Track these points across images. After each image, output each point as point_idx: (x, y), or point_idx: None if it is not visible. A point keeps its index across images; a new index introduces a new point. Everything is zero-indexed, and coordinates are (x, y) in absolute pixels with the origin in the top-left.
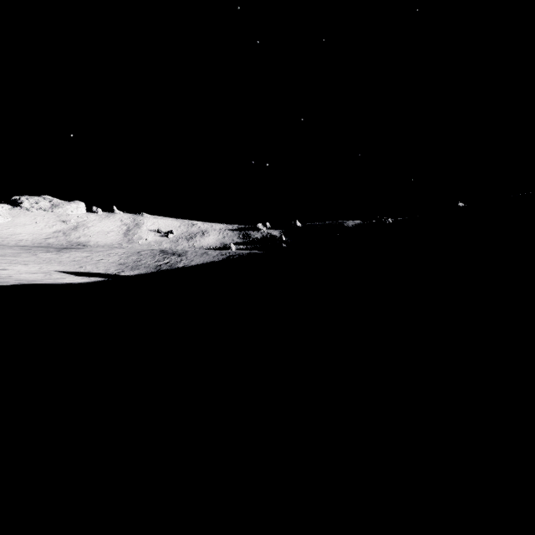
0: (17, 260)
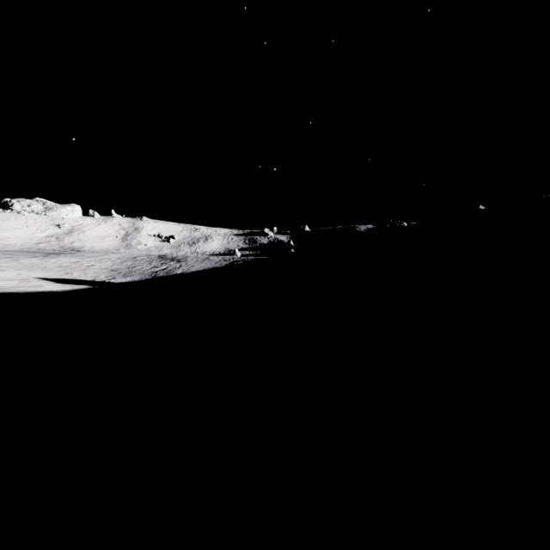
0: None
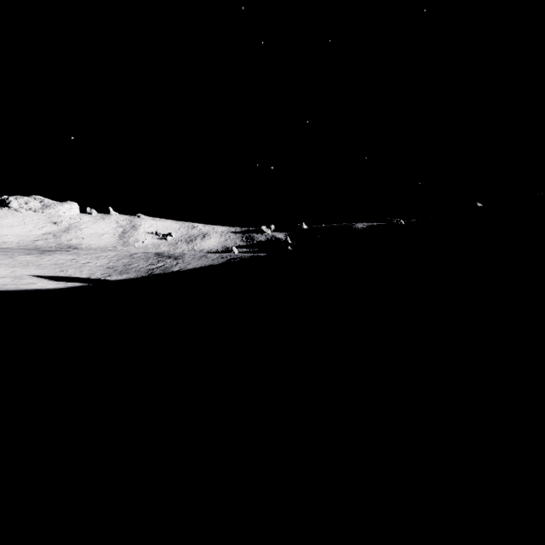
0: None
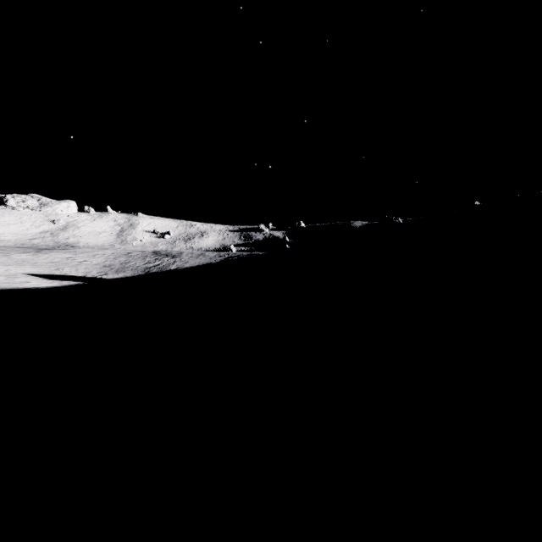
0: None
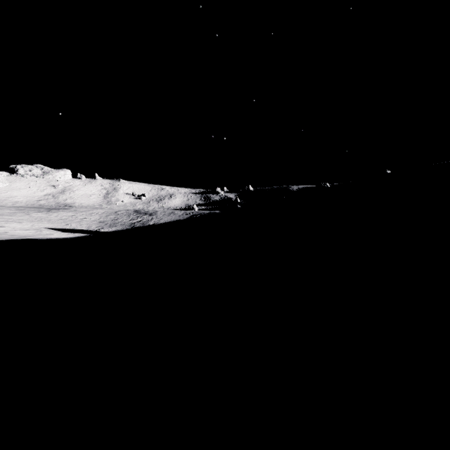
0: (12, 218)
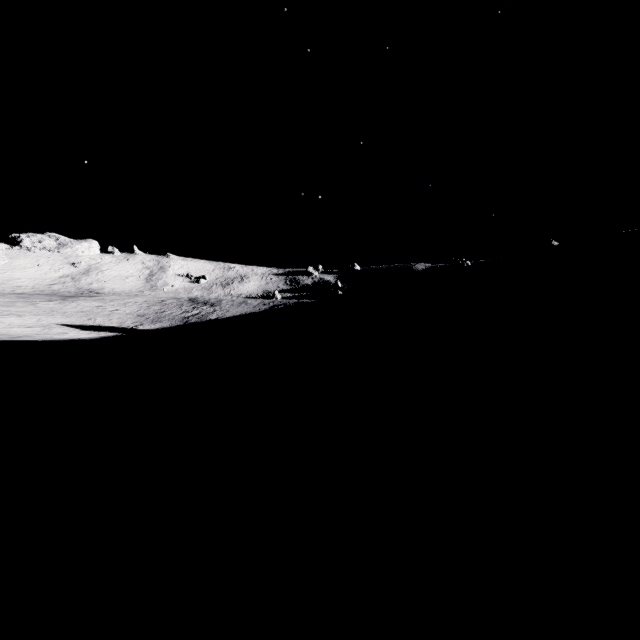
0: (9, 310)
